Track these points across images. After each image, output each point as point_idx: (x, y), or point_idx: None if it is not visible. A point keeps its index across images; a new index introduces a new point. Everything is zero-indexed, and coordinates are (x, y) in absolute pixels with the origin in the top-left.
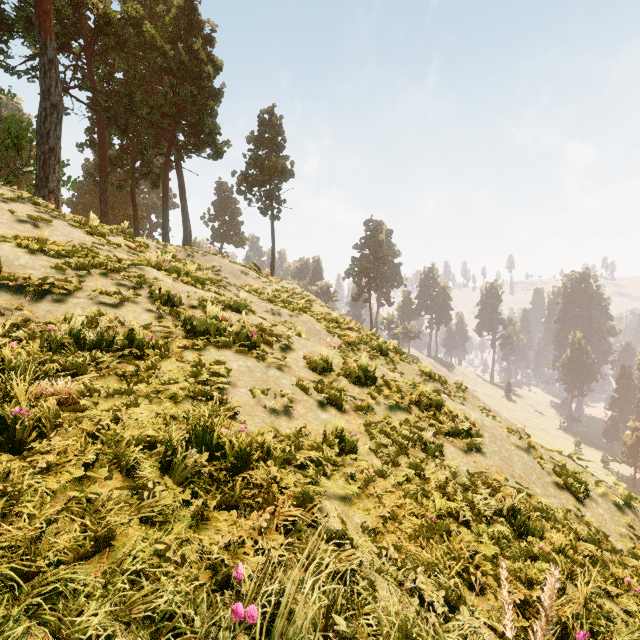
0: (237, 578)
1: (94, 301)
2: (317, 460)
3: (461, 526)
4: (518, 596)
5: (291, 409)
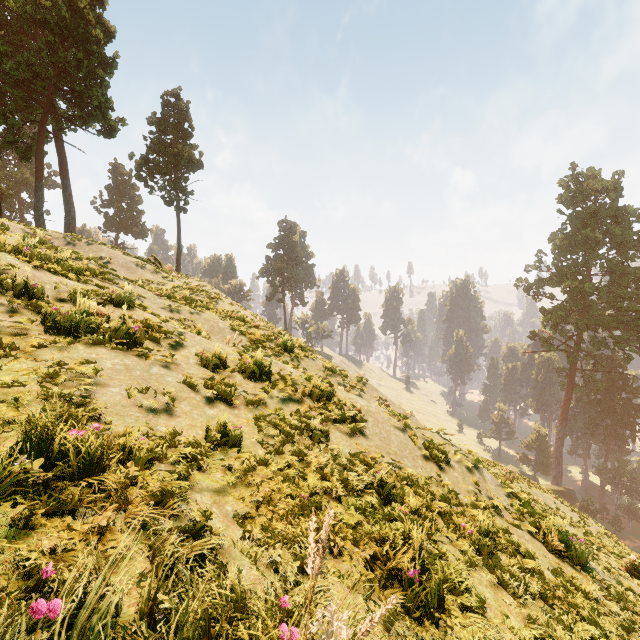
0: (43, 574)
1: None
2: (194, 455)
3: (334, 501)
4: (369, 551)
5: (174, 407)
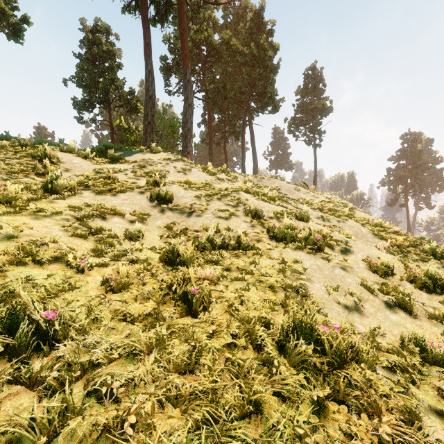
0: None
1: (215, 216)
2: (402, 365)
3: None
4: None
5: (360, 306)
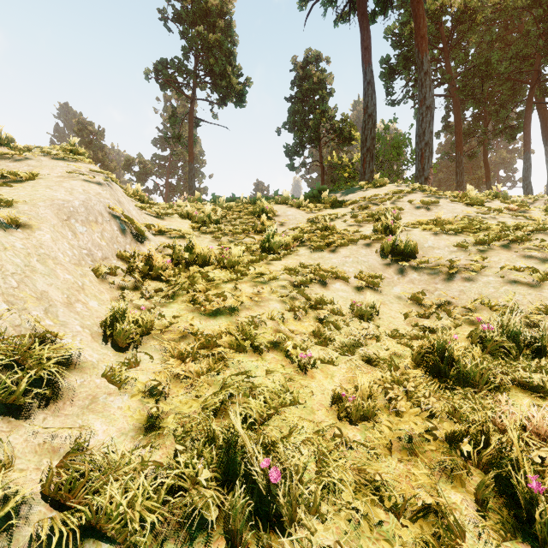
0: None
1: (504, 279)
2: None
3: None
4: None
5: None
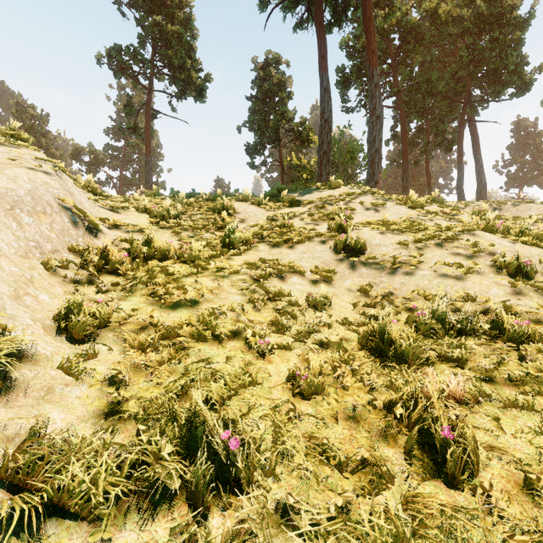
0: None
1: (437, 273)
2: None
3: None
4: None
5: None
